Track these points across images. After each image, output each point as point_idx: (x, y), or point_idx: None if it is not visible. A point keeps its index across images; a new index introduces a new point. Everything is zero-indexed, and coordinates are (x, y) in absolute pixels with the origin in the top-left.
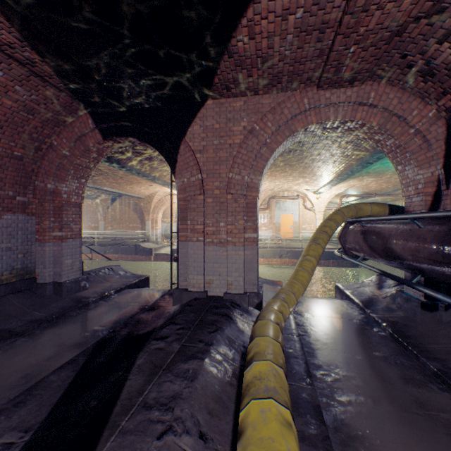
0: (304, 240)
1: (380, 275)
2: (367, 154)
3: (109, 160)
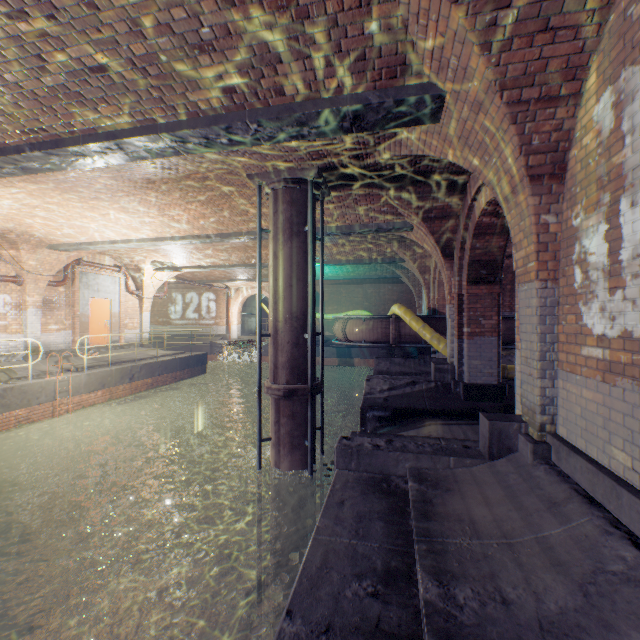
0: (127, 346)
1: (381, 358)
2: (351, 260)
3: (373, 130)
